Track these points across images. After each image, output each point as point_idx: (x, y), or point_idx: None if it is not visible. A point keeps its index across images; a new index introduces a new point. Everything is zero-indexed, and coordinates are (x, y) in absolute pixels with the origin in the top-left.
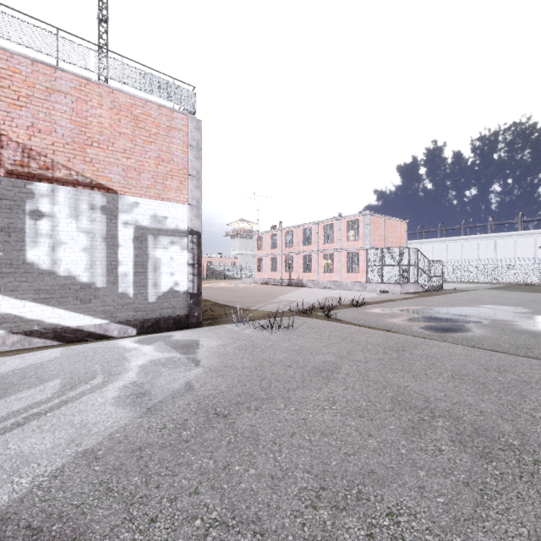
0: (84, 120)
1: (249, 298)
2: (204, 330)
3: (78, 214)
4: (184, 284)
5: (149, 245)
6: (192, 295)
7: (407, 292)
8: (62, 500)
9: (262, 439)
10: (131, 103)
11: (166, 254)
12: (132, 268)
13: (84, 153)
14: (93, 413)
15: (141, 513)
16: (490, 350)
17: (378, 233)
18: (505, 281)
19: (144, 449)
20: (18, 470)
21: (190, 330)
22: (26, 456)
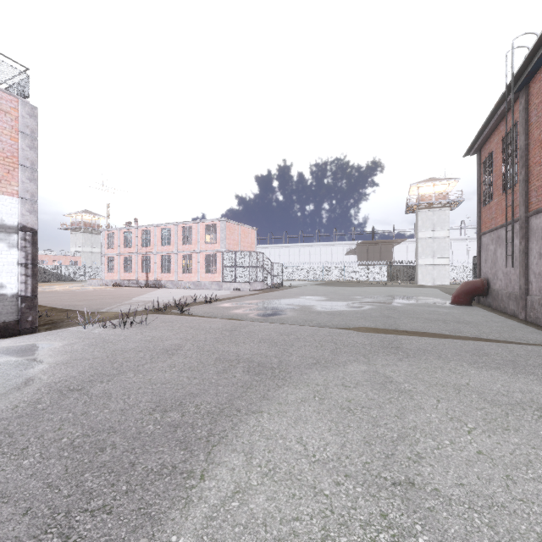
0: None
1: (98, 301)
2: (42, 335)
3: None
4: (13, 286)
5: None
6: (24, 298)
7: (255, 289)
8: None
9: (114, 395)
10: None
11: None
12: None
13: None
14: None
15: (12, 449)
16: (291, 324)
17: (233, 238)
18: (325, 279)
19: None
20: None
21: (23, 336)
22: None
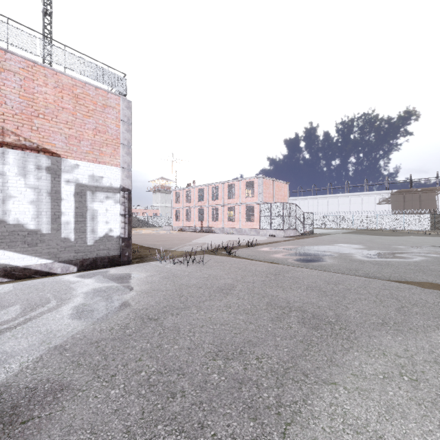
0: (31, 95)
1: (169, 242)
2: (134, 266)
3: (25, 173)
4: (117, 230)
5: (87, 199)
6: (123, 239)
7: (289, 235)
8: (47, 373)
9: (182, 330)
10: (72, 84)
11: (102, 207)
12: (73, 217)
13: (31, 123)
14: (55, 325)
15: (105, 373)
16: (334, 272)
17: (268, 192)
18: (355, 227)
19: (99, 342)
20: (6, 361)
21: (122, 266)
22: (9, 352)
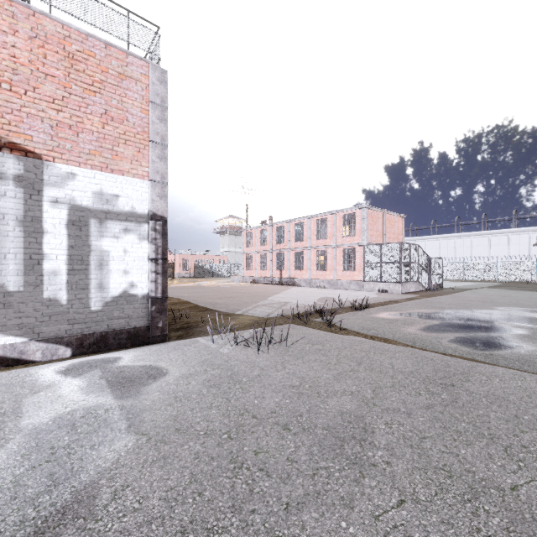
0: None
1: (236, 300)
2: (167, 348)
3: None
4: (144, 285)
5: (91, 233)
6: (154, 300)
7: (408, 291)
8: None
9: None
10: (63, 35)
11: (116, 246)
12: (65, 264)
13: None
14: None
15: None
16: None
17: (375, 228)
18: (501, 279)
19: None
20: None
21: (150, 347)
22: None
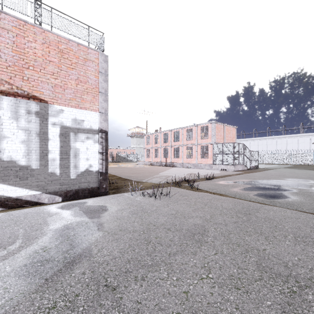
0: (22, 50)
1: (141, 174)
2: (109, 198)
3: (17, 116)
4: (96, 166)
5: (71, 139)
6: (101, 173)
7: (238, 170)
8: None
9: None
10: (58, 40)
11: (83, 146)
12: (58, 155)
13: (22, 73)
14: None
15: None
16: (310, 213)
17: (219, 134)
18: (293, 163)
19: None
20: None
21: (100, 197)
22: None
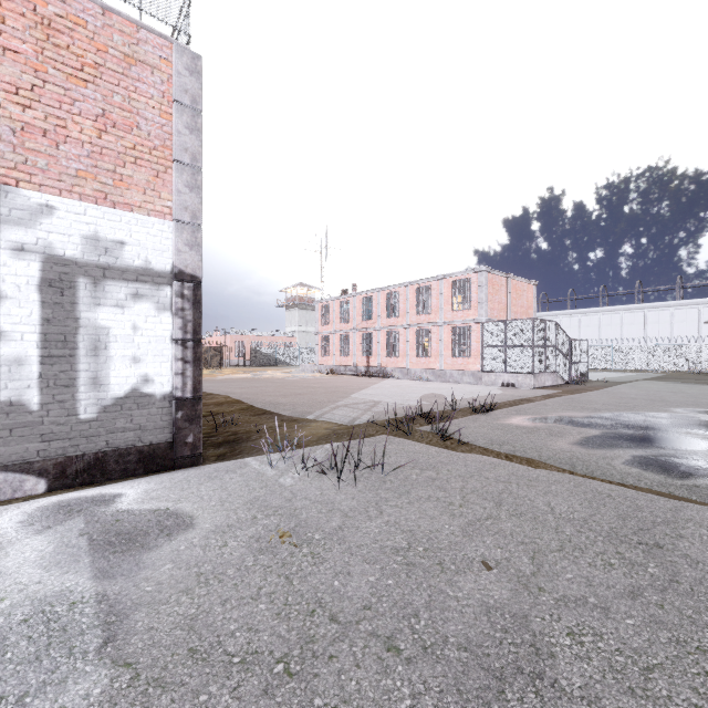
0: None
1: (306, 398)
2: (198, 478)
3: None
4: (164, 380)
5: (80, 299)
6: (181, 402)
7: (543, 385)
8: None
9: None
10: None
11: (121, 319)
12: (36, 347)
13: None
14: None
15: None
16: None
17: (497, 299)
18: (662, 368)
19: None
20: None
21: (172, 475)
22: None
